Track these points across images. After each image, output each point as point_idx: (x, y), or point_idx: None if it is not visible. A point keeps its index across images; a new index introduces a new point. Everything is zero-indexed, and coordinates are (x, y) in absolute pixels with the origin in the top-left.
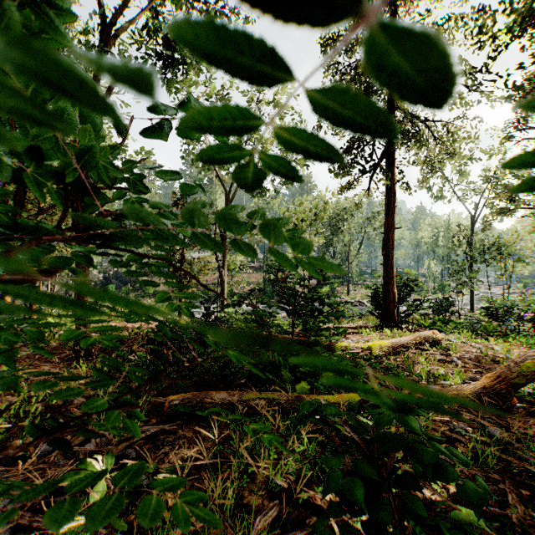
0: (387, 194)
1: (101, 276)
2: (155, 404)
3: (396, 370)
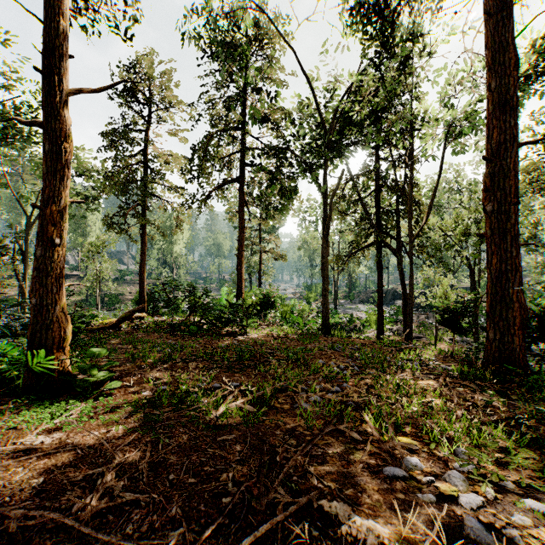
0: (142, 241)
1: None
2: None
3: None
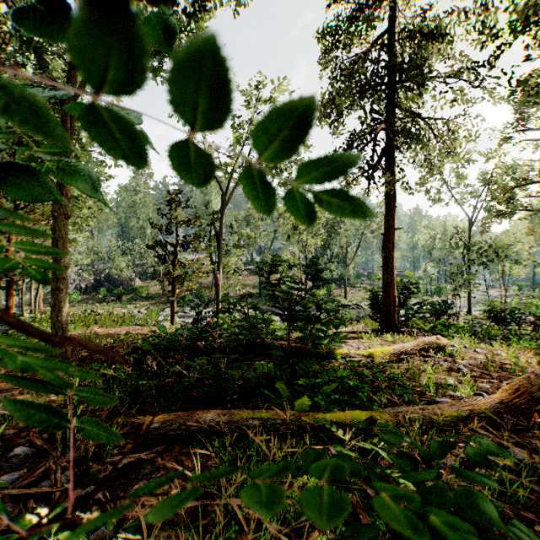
0: (387, 194)
1: (92, 279)
2: (133, 425)
3: (401, 380)
